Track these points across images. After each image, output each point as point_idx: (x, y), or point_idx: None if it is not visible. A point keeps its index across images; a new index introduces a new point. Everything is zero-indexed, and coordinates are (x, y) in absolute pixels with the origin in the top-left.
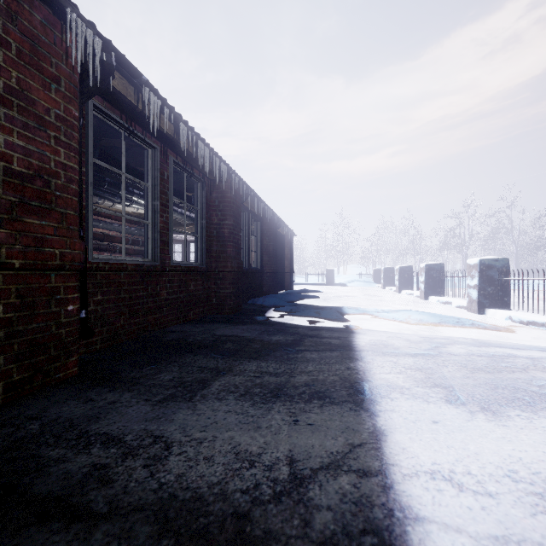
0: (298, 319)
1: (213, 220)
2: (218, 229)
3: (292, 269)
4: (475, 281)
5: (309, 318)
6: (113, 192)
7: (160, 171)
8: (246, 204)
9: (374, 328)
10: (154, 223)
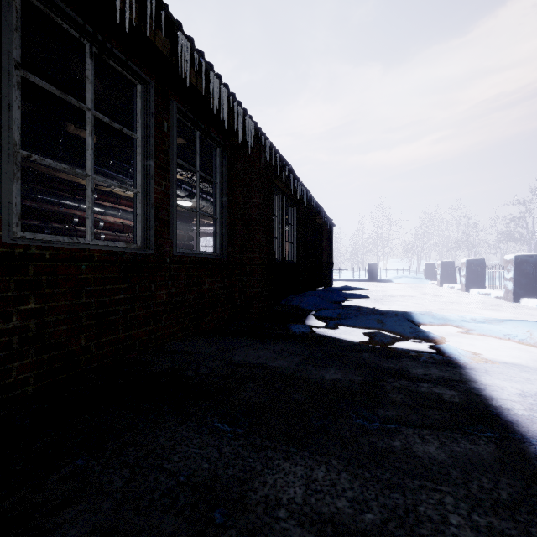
0: (352, 331)
1: (237, 198)
2: (244, 209)
3: (331, 263)
4: None
5: (368, 330)
6: (121, 170)
7: (156, 119)
8: (279, 184)
9: (486, 354)
10: (146, 192)
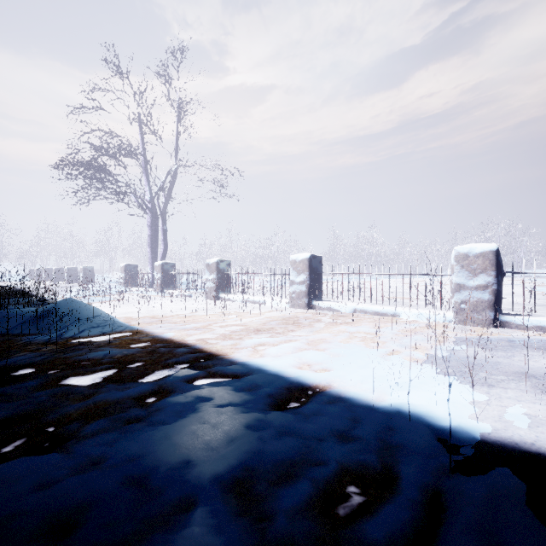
0: None
1: None
2: None
3: None
4: (66, 274)
5: None
6: None
7: None
8: None
9: None
10: None
